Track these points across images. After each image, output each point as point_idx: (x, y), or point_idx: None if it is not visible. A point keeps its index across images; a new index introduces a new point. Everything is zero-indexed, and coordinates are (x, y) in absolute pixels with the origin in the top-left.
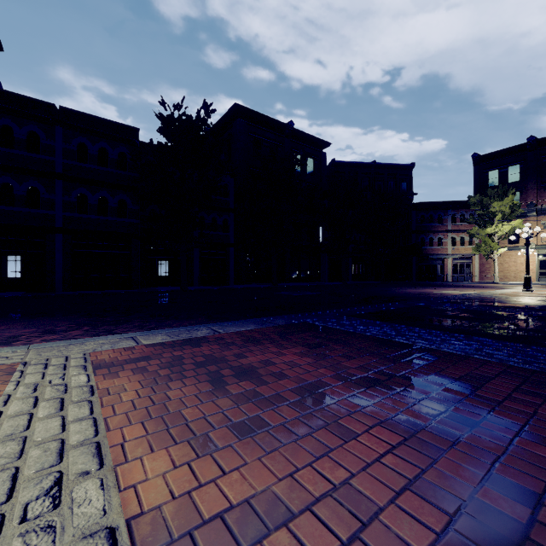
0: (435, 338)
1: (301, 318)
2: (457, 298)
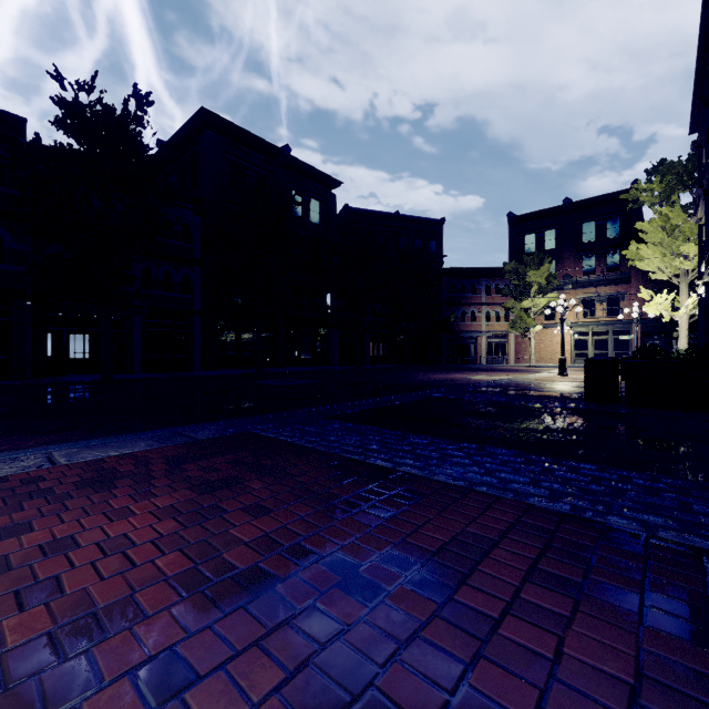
0: (433, 453)
1: (248, 425)
2: (486, 385)
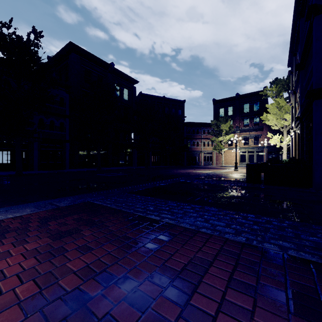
0: (180, 211)
1: (88, 197)
2: (203, 175)
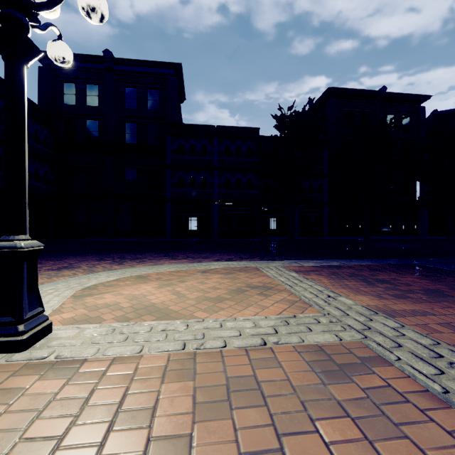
0: None
1: (409, 261)
2: None
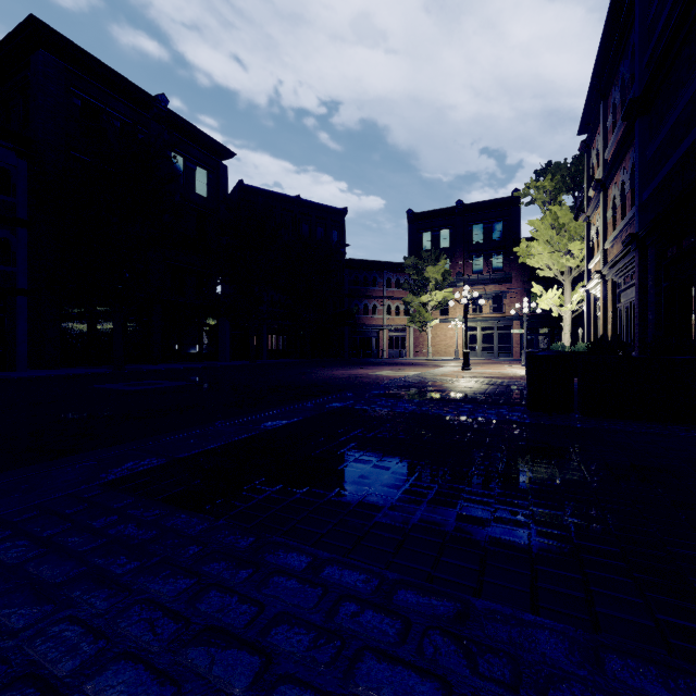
0: None
1: None
2: (397, 385)
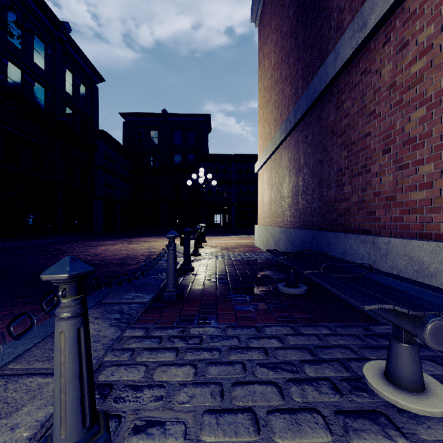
0: None
1: None
2: None
